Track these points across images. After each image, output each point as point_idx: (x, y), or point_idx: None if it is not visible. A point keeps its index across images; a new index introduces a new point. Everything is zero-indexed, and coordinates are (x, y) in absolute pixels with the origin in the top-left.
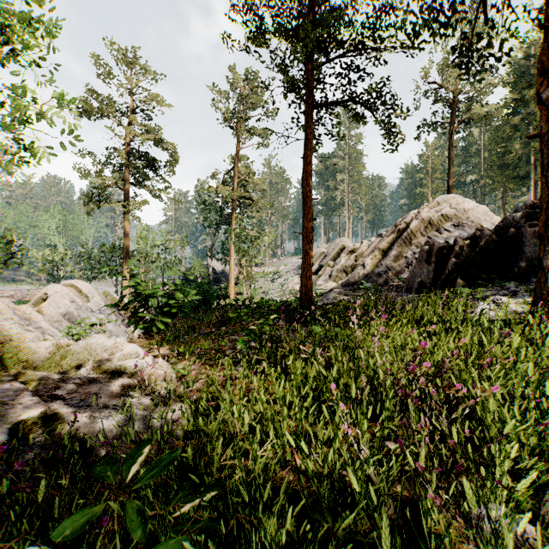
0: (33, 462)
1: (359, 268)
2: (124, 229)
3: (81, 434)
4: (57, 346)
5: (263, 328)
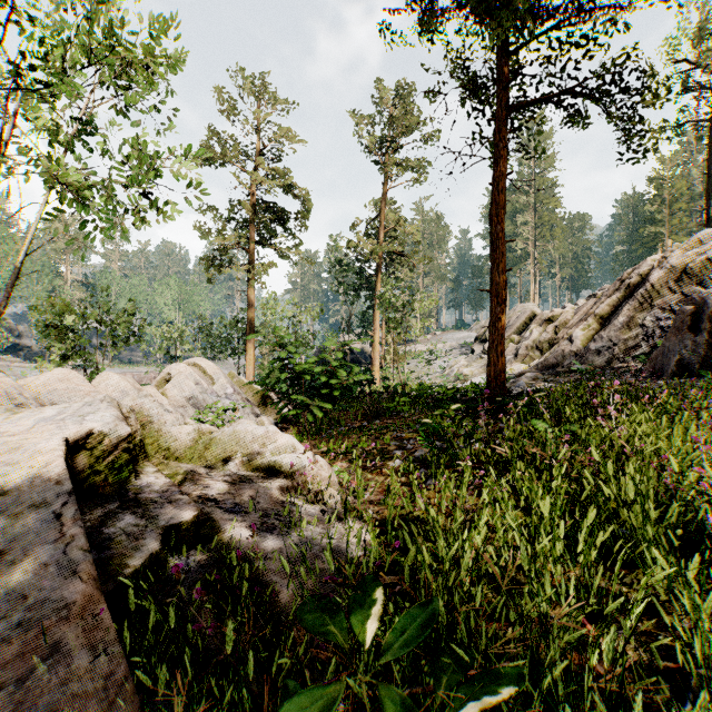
0: (189, 583)
1: (564, 344)
2: (248, 298)
3: (248, 552)
4: (199, 433)
5: (442, 422)
